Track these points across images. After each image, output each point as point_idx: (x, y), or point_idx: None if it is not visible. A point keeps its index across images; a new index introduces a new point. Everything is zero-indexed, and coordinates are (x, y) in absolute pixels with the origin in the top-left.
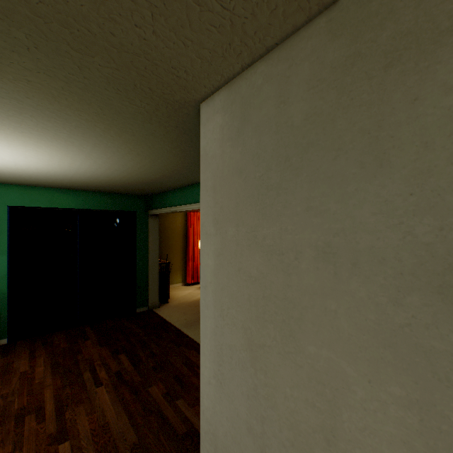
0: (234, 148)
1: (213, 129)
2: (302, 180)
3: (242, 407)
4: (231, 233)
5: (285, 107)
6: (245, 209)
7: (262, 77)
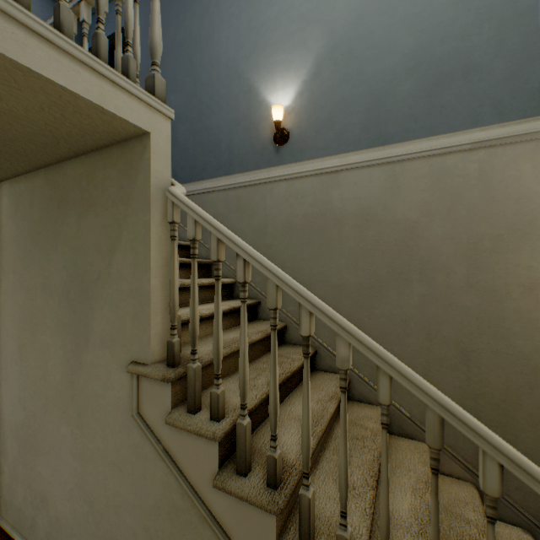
0: (14, 224)
1: (3, 206)
2: (38, 250)
3: (17, 388)
4: (12, 279)
5: (33, 209)
6: (18, 264)
7: (25, 186)
